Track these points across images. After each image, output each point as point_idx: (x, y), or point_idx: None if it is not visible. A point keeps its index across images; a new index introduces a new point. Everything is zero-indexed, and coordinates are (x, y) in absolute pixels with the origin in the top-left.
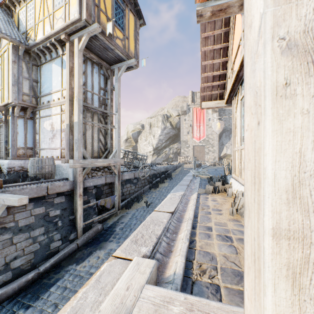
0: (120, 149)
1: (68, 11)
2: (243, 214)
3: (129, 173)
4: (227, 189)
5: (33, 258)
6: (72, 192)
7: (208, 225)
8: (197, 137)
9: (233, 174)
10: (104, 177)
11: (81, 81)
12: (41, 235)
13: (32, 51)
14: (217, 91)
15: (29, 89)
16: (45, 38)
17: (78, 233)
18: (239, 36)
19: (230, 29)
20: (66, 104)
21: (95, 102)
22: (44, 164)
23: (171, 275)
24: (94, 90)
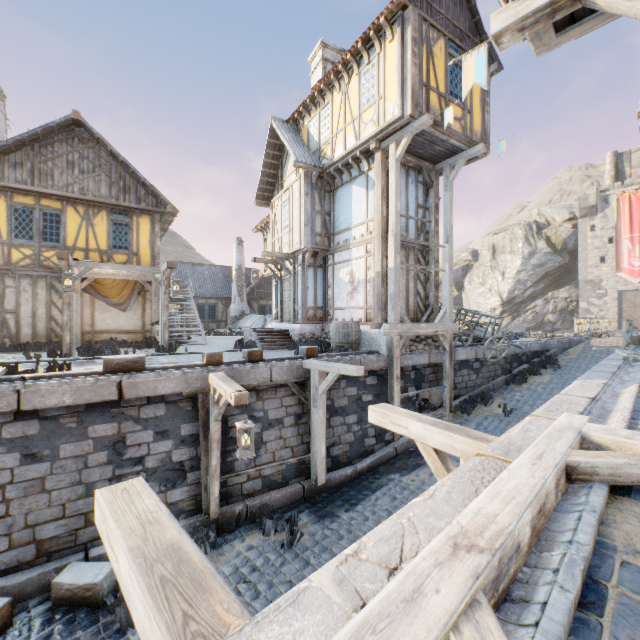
0: None
1: (384, 109)
2: None
3: (467, 350)
4: None
5: (348, 451)
6: (385, 371)
7: None
8: (632, 268)
9: None
10: (427, 353)
11: (398, 205)
12: (355, 424)
13: (325, 174)
14: None
15: (321, 226)
16: (347, 154)
17: (394, 433)
18: None
19: None
20: (375, 243)
21: (411, 231)
22: (351, 330)
23: None
24: (410, 211)
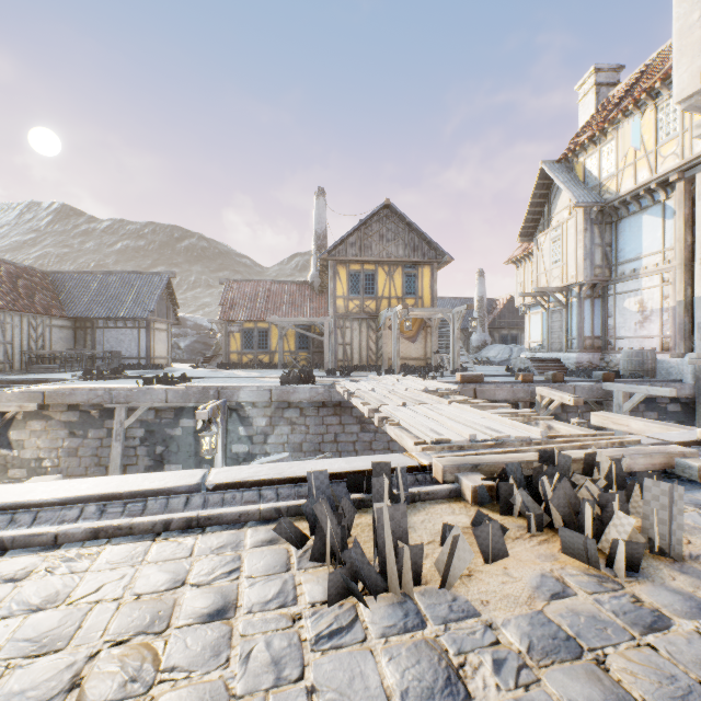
0: None
1: (690, 142)
2: None
3: None
4: None
5: None
6: (689, 400)
7: None
8: None
9: None
10: None
11: None
12: None
13: (607, 207)
14: None
15: (601, 258)
16: (638, 187)
17: None
18: None
19: None
20: (676, 272)
21: None
22: (645, 359)
23: None
24: None
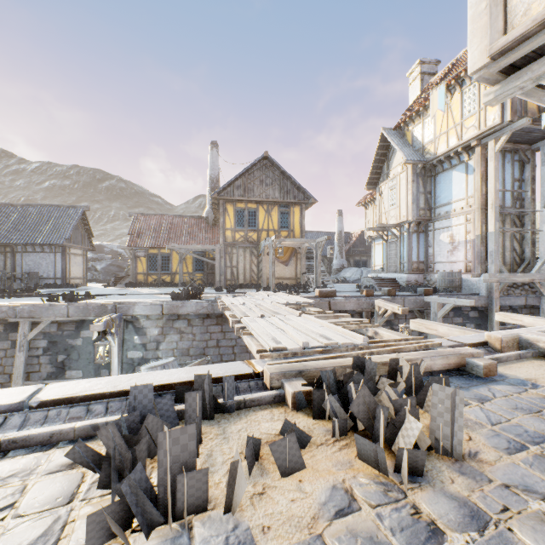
0: None
1: (484, 118)
2: None
3: None
4: None
5: None
6: (484, 308)
7: None
8: None
9: None
10: (523, 297)
11: (496, 185)
12: None
13: (428, 164)
14: None
15: (424, 202)
16: (449, 150)
17: None
18: None
19: None
20: (475, 214)
21: (507, 201)
22: (454, 278)
23: None
24: (505, 185)
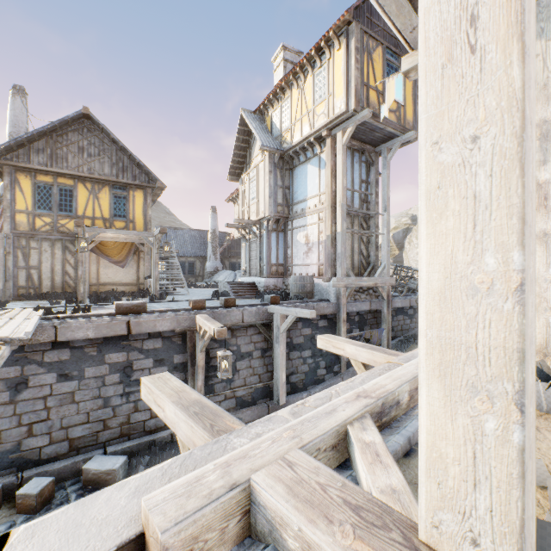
0: None
1: (333, 104)
2: None
3: (402, 299)
4: None
5: (304, 379)
6: (333, 316)
7: None
8: None
9: None
10: (369, 301)
11: (344, 182)
12: (309, 358)
13: (285, 155)
14: None
15: (282, 198)
16: (303, 139)
17: (341, 366)
18: None
19: None
20: (326, 212)
21: (355, 202)
22: (306, 282)
23: None
24: (354, 185)
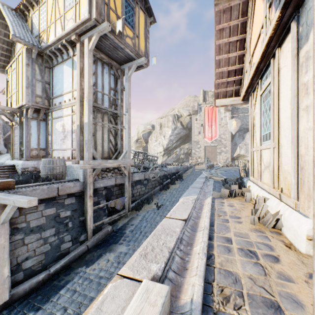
0: (131, 150)
1: (79, 11)
2: (267, 223)
3: (139, 174)
4: (245, 193)
5: (44, 259)
6: (82, 193)
7: (227, 236)
8: (209, 137)
9: (251, 176)
10: (114, 178)
11: (91, 81)
12: (52, 236)
13: (44, 53)
14: (232, 87)
15: (42, 91)
16: (57, 40)
17: (88, 234)
18: (259, 24)
19: (248, 19)
20: (77, 105)
21: (106, 103)
22: (56, 165)
23: (188, 303)
24: (105, 90)
